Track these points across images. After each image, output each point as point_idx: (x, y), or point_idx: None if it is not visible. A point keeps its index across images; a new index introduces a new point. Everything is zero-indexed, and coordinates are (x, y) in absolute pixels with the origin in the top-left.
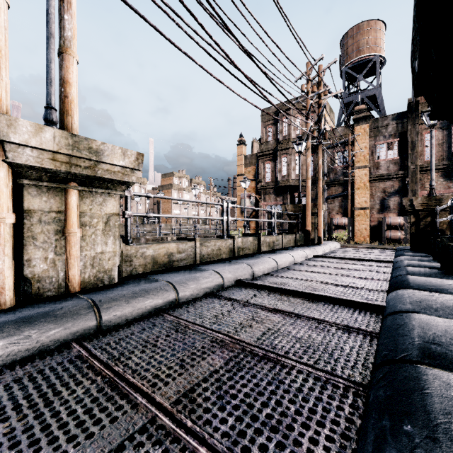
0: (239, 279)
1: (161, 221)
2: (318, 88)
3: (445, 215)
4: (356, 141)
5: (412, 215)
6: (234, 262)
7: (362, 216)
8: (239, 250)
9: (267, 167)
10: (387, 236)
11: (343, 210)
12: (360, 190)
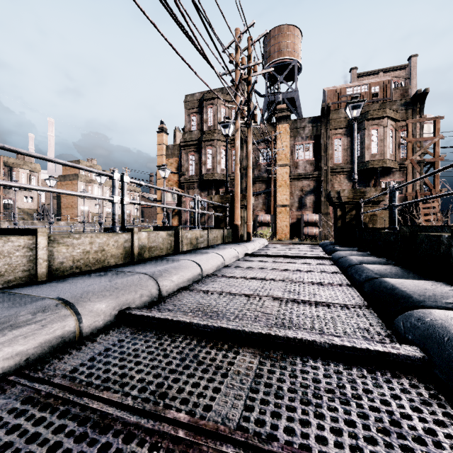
0: (126, 308)
1: (51, 217)
2: (248, 63)
3: (368, 208)
4: (280, 136)
5: (338, 208)
6: (126, 272)
7: (283, 213)
8: (143, 250)
9: (191, 159)
10: (305, 232)
11: (266, 207)
12: (282, 188)
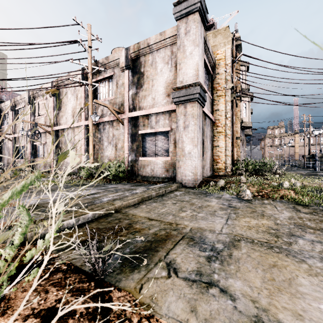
0: None
1: None
2: None
3: None
4: None
5: None
6: None
7: None
8: None
9: None
10: None
11: None
12: None
